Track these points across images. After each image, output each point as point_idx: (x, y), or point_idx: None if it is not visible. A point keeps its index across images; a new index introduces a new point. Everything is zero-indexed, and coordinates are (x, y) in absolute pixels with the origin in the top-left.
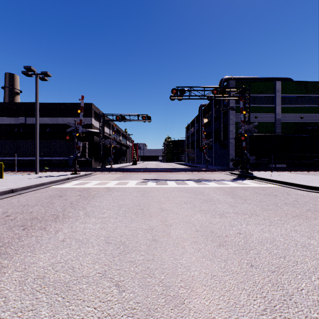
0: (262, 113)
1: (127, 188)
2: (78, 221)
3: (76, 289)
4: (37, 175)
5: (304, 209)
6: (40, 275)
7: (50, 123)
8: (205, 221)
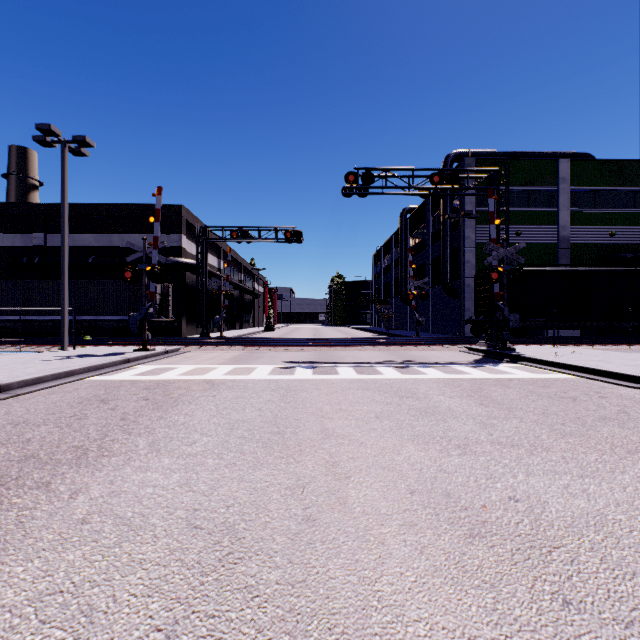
0: (532, 226)
1: (251, 382)
2: (130, 465)
3: None
4: (64, 352)
5: None
6: None
7: (95, 245)
8: (427, 463)
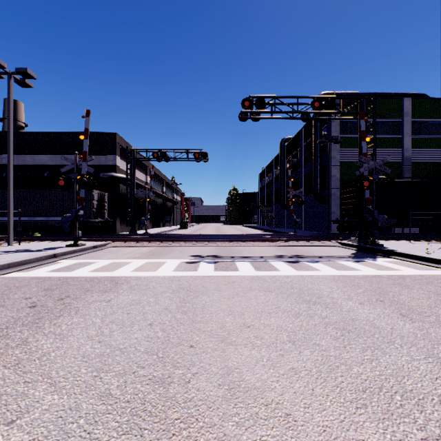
0: (382, 149)
1: (154, 281)
2: None
3: None
4: (7, 248)
5: None
6: None
7: (50, 164)
8: None
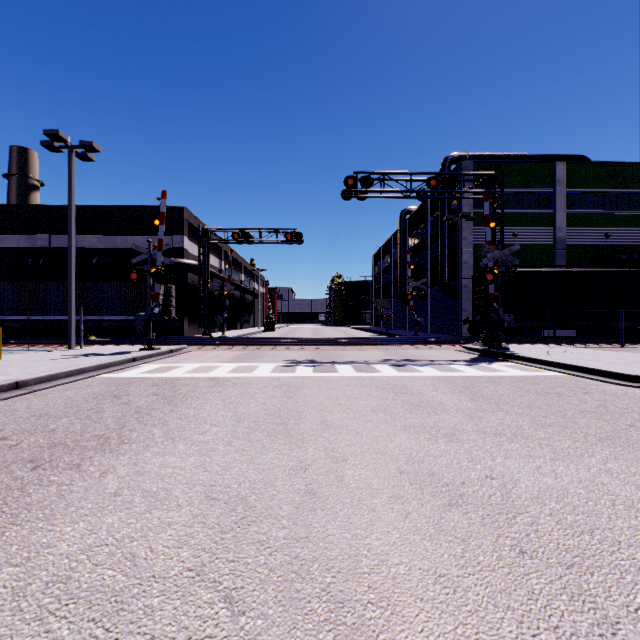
0: (529, 227)
1: (254, 379)
2: (149, 450)
3: (137, 609)
4: (72, 352)
5: (621, 424)
6: (59, 574)
7: (98, 247)
8: (416, 449)
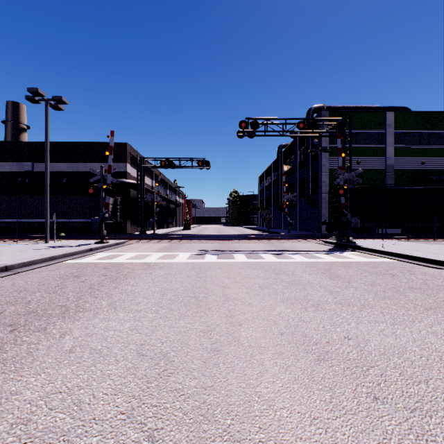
0: (368, 157)
1: (175, 264)
2: (97, 317)
3: None
4: (47, 244)
5: (440, 297)
6: (22, 417)
7: (67, 170)
8: (292, 316)
